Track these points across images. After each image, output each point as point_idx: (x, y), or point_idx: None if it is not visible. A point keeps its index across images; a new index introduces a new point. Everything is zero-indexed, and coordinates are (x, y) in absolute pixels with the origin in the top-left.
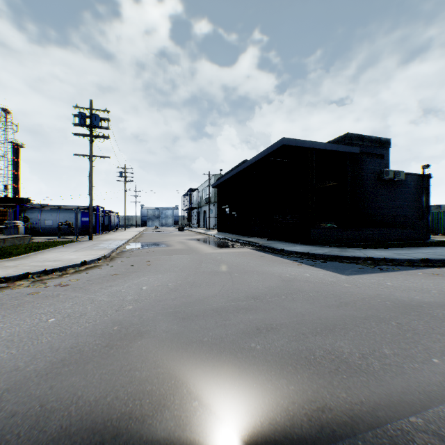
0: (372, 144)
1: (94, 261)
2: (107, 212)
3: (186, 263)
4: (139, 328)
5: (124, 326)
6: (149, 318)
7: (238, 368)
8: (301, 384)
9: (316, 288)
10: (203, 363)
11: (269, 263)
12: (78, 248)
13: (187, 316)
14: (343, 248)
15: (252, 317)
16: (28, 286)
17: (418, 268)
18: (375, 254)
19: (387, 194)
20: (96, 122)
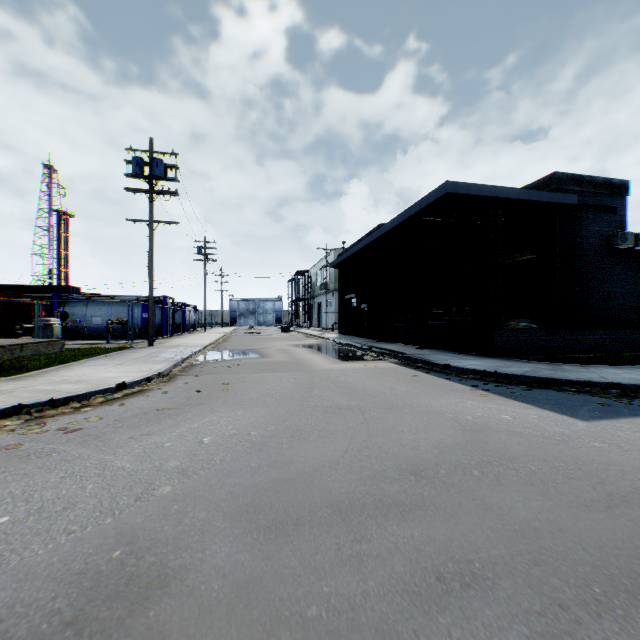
0: (596, 191)
1: (140, 383)
2: (180, 305)
3: (287, 389)
4: (166, 557)
5: (137, 548)
6: (195, 523)
7: None
8: None
9: (536, 452)
10: None
11: (429, 391)
12: (126, 360)
13: (276, 523)
14: (554, 364)
15: (420, 532)
16: (13, 429)
17: None
18: (622, 377)
19: (623, 273)
20: (158, 171)
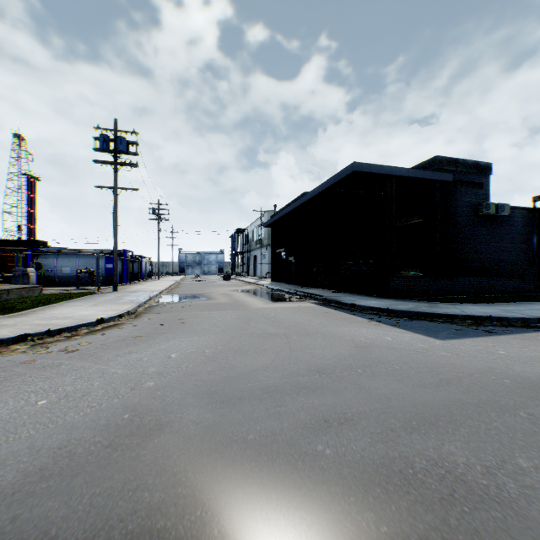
0: (468, 170)
1: (114, 319)
2: (137, 257)
3: (230, 322)
4: (159, 417)
5: (139, 413)
6: (174, 400)
7: (298, 488)
8: (398, 522)
9: (402, 358)
10: (246, 479)
11: (337, 323)
12: (98, 302)
13: (227, 399)
14: (432, 303)
15: (318, 401)
16: (24, 351)
17: (536, 330)
18: (476, 311)
19: (487, 233)
20: (121, 147)
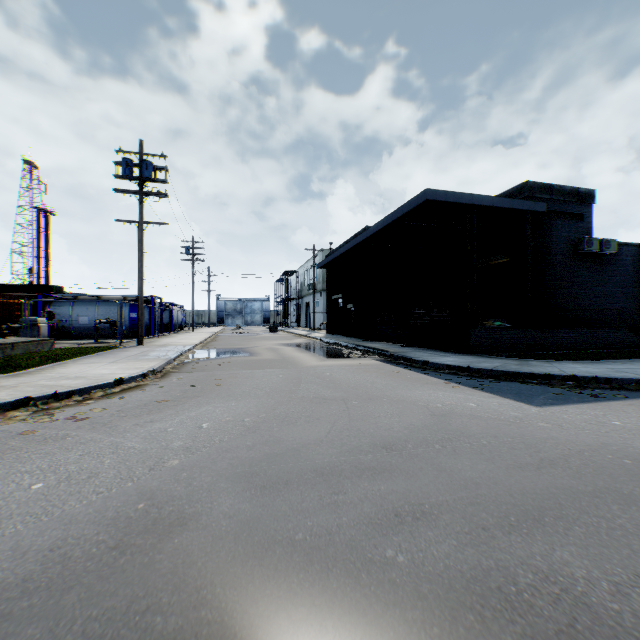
0: (565, 199)
1: (136, 379)
2: (167, 305)
3: (276, 383)
4: (182, 507)
5: (157, 502)
6: (203, 485)
7: (362, 613)
8: None
9: (490, 431)
10: (292, 599)
11: (407, 384)
12: (118, 358)
13: (269, 483)
14: (523, 360)
15: (385, 487)
16: (24, 419)
17: None
18: (579, 371)
19: (589, 275)
20: (147, 173)
